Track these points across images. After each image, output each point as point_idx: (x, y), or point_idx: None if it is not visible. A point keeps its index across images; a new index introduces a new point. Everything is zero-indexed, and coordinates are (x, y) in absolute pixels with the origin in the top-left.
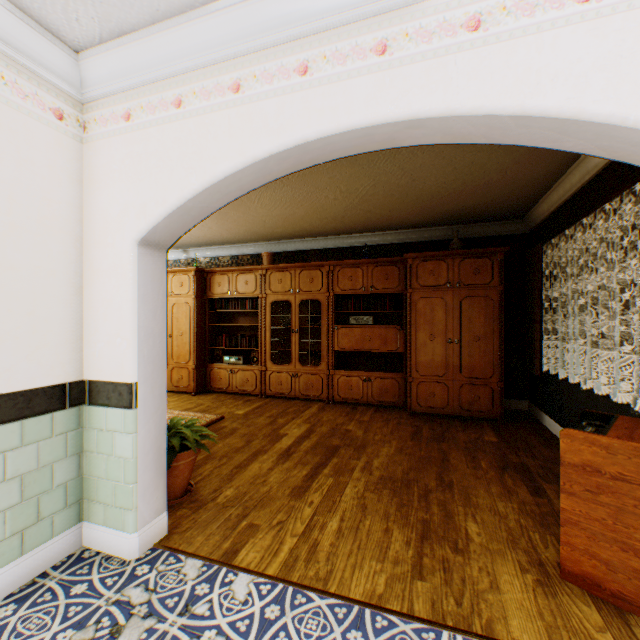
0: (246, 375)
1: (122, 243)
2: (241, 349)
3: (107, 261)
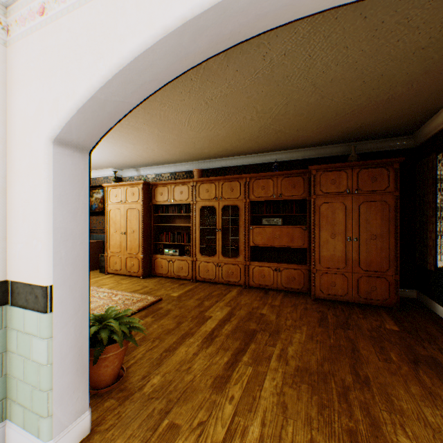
0: (181, 264)
1: (37, 142)
2: (177, 243)
3: (25, 161)
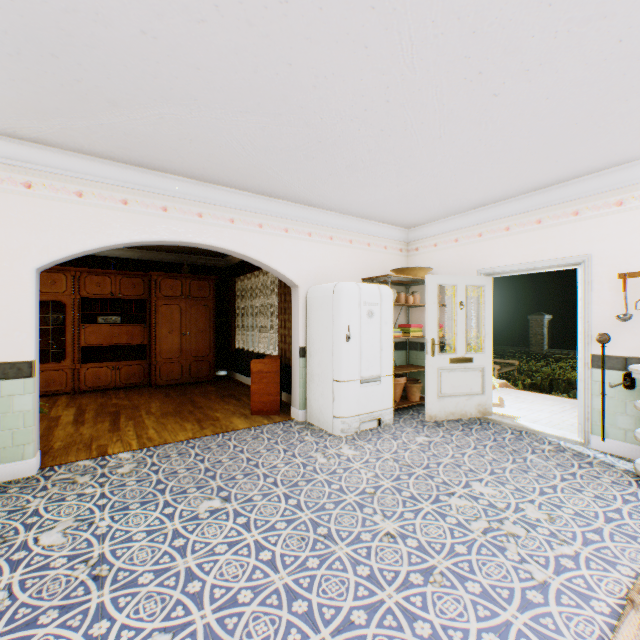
0: None
1: (22, 268)
2: None
3: (3, 278)
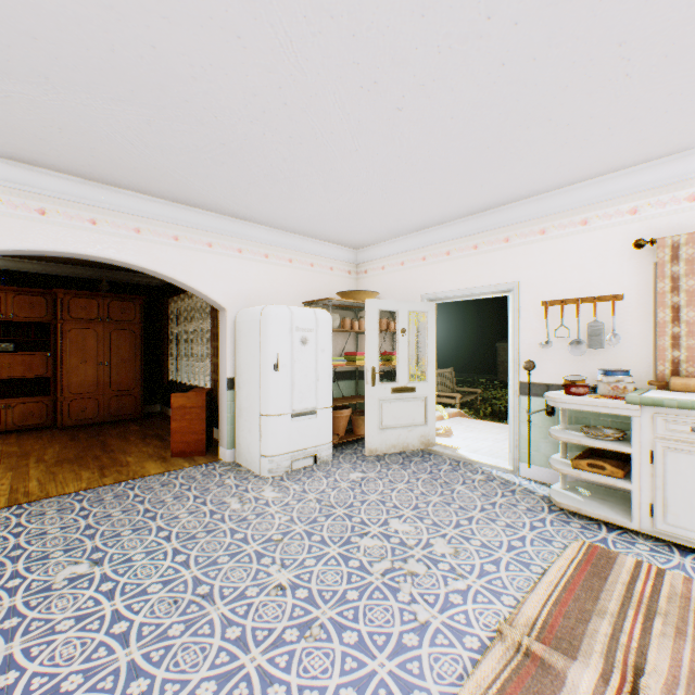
0: None
1: None
2: None
3: None
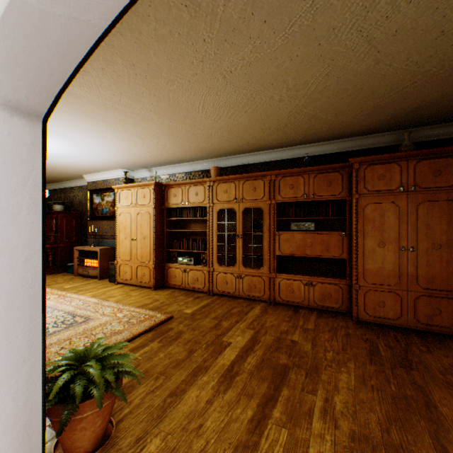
0: (196, 274)
1: None
2: (193, 251)
3: None
